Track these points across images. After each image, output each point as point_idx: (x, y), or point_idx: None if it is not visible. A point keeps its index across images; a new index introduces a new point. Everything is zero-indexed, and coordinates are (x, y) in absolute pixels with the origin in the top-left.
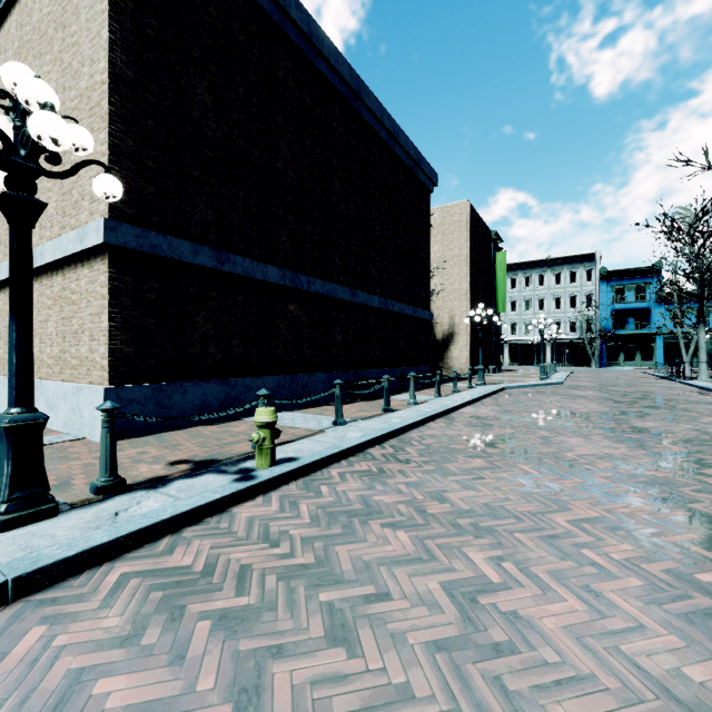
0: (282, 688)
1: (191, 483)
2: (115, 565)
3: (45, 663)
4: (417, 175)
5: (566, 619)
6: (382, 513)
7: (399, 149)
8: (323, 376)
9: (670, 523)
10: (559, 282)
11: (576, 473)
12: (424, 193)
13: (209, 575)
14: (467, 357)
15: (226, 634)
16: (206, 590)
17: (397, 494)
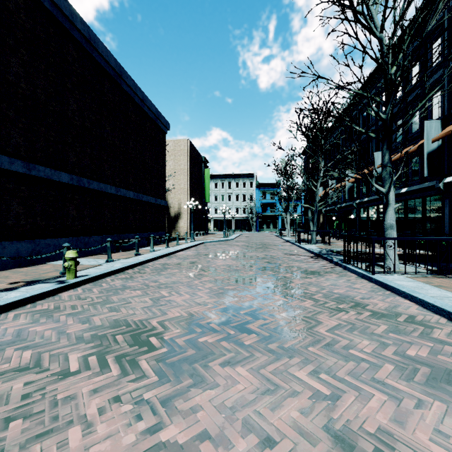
0: (96, 319)
1: (32, 287)
2: (8, 313)
3: (2, 331)
4: (158, 123)
5: (184, 298)
6: (130, 288)
7: (147, 108)
8: (98, 238)
9: (229, 279)
10: (238, 186)
11: (211, 270)
12: (162, 133)
13: (58, 309)
14: (188, 227)
15: (73, 316)
16: (59, 311)
17: (138, 282)
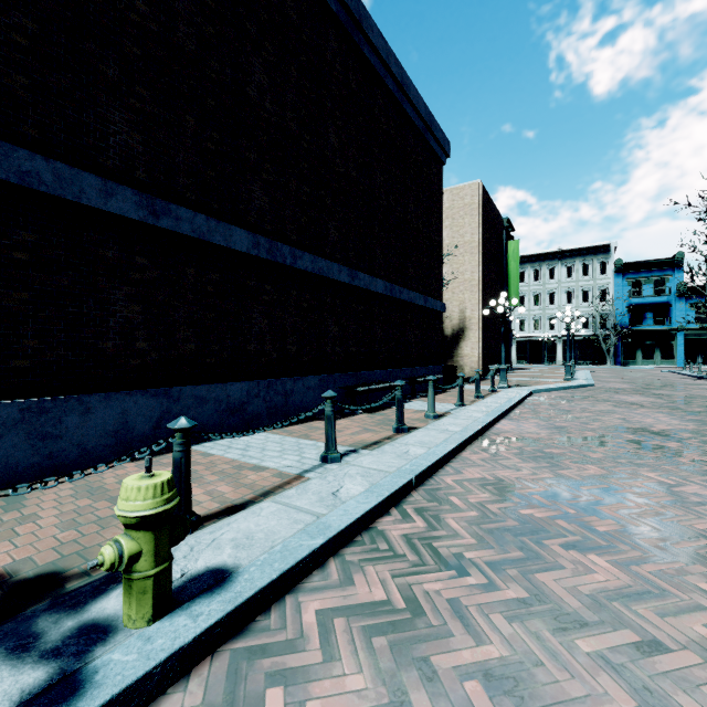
0: None
1: None
2: None
3: None
4: (428, 140)
5: None
6: None
7: (408, 106)
8: (313, 380)
9: None
10: (570, 275)
11: None
12: (435, 163)
13: None
14: (480, 355)
15: None
16: None
17: None
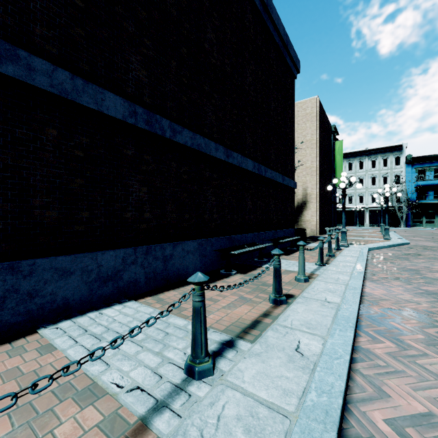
0: None
1: None
2: None
3: None
4: (285, 57)
5: None
6: None
7: (271, 25)
8: (192, 244)
9: None
10: (374, 166)
11: None
12: (290, 76)
13: None
14: (317, 220)
15: None
16: None
17: None
